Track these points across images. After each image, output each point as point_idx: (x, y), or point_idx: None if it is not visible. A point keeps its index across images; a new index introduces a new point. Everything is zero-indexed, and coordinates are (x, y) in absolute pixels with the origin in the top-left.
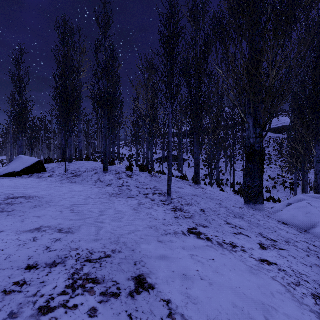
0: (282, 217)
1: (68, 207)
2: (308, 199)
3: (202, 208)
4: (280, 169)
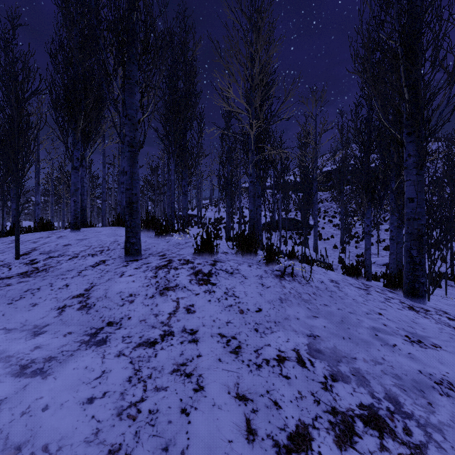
0: None
1: None
2: None
3: None
4: None
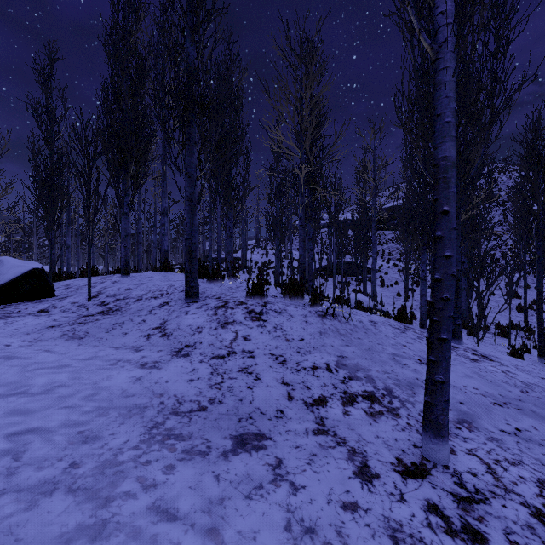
0: None
1: None
2: None
3: None
4: None
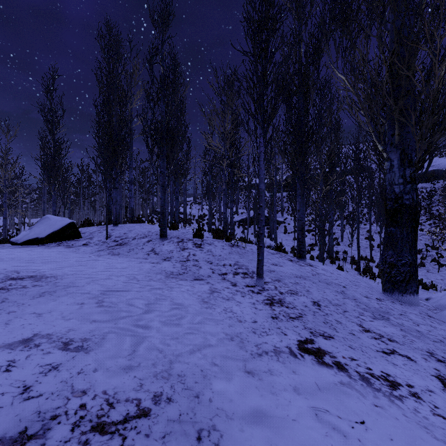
0: None
1: (95, 295)
2: None
3: (315, 300)
4: (429, 237)
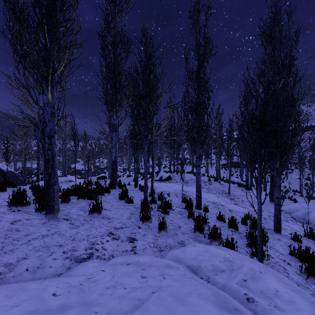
0: (283, 208)
1: None
2: (304, 202)
3: (243, 200)
4: None
